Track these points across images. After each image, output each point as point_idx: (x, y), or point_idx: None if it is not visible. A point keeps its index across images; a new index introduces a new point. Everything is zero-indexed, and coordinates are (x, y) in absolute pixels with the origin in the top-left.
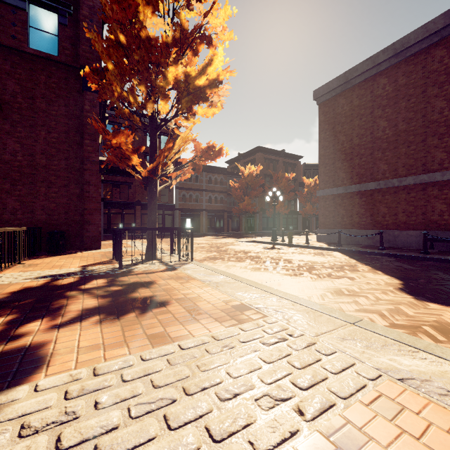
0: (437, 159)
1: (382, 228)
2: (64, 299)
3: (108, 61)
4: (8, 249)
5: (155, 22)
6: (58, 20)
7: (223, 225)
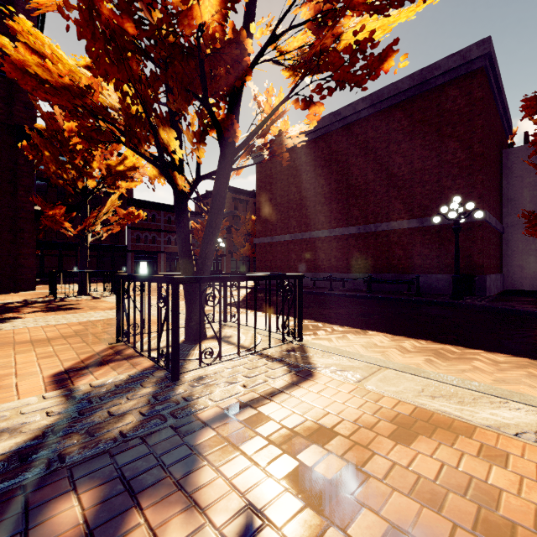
0: (321, 221)
1: (293, 271)
2: (19, 309)
3: (45, 150)
4: None
5: None
6: None
7: None
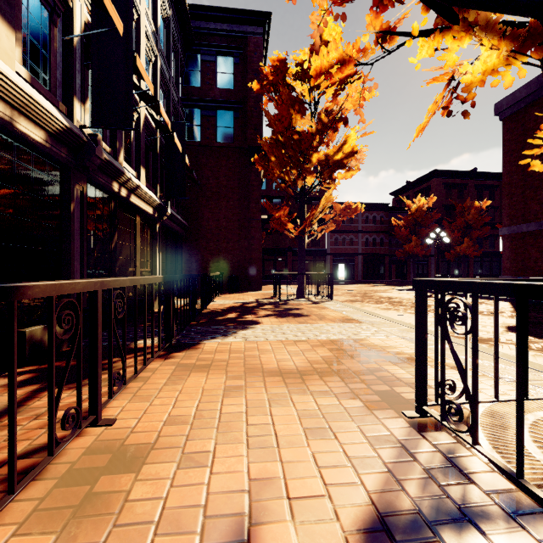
0: None
1: None
2: (255, 311)
3: (272, 156)
4: (216, 286)
5: (303, 122)
6: (233, 115)
7: (383, 271)
